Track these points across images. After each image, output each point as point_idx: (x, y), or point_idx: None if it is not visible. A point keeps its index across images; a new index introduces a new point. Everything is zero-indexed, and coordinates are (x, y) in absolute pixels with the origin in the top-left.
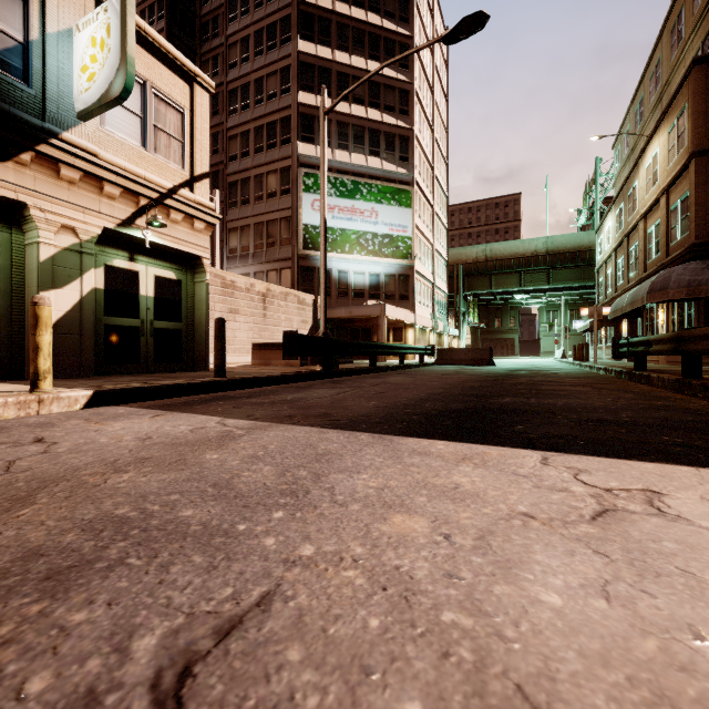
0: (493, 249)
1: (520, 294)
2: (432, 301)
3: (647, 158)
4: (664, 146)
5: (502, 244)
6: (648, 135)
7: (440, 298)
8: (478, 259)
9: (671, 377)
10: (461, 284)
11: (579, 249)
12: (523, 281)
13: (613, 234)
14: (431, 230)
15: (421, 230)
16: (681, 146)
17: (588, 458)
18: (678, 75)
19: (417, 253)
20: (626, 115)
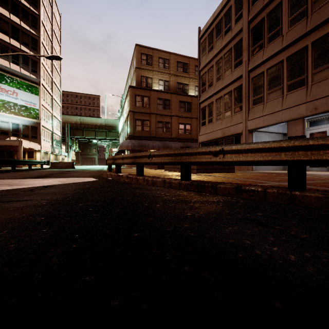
0: (84, 119)
1: (96, 139)
2: (52, 140)
3: (125, 105)
4: (127, 104)
5: (88, 118)
6: (125, 99)
7: (56, 138)
8: (77, 122)
9: (107, 169)
10: (69, 132)
11: (117, 126)
12: (97, 135)
13: (121, 124)
14: (51, 107)
15: (45, 106)
16: (128, 107)
17: (50, 178)
18: (132, 84)
19: (42, 116)
20: (125, 87)
